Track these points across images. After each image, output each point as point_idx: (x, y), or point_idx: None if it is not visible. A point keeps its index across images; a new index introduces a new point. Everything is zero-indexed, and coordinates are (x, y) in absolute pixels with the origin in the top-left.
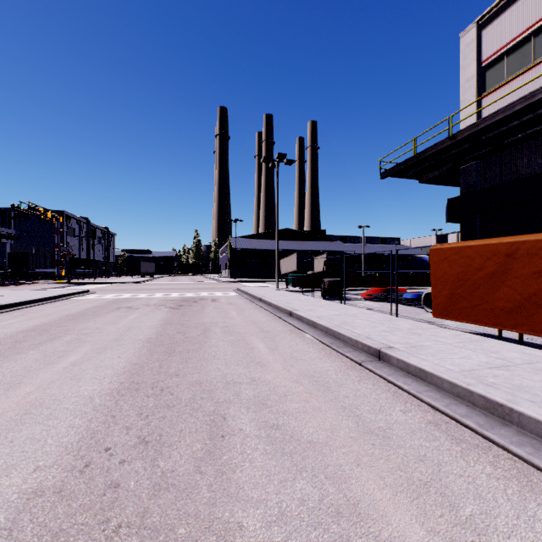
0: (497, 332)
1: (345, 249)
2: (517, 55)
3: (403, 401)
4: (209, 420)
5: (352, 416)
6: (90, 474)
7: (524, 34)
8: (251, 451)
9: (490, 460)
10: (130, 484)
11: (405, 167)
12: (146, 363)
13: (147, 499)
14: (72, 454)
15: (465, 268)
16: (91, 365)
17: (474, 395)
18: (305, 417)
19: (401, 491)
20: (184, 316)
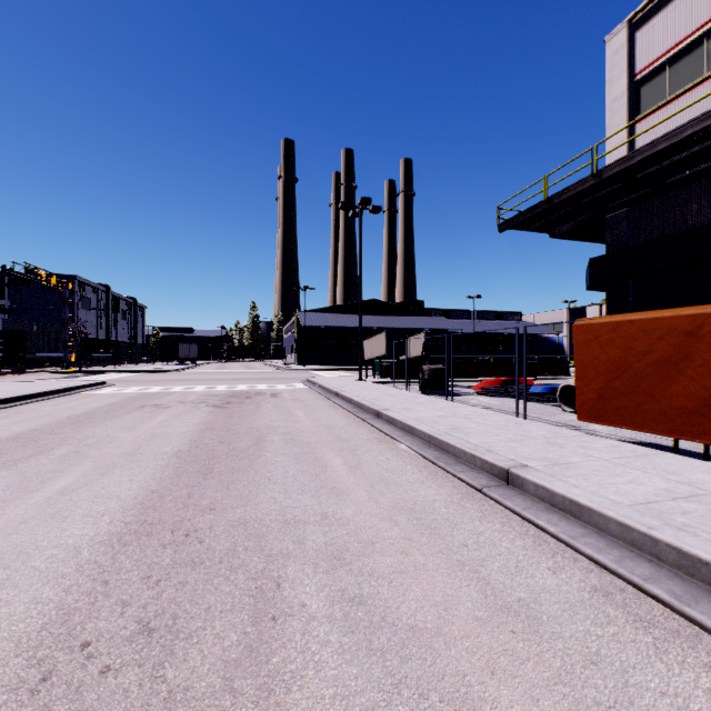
0: (667, 441)
1: (450, 327)
2: (684, 64)
3: (550, 553)
4: (254, 588)
5: (476, 579)
6: (46, 697)
7: (693, 36)
8: (317, 647)
9: (704, 661)
10: None
11: (532, 215)
12: (169, 490)
13: None
14: (25, 655)
15: (624, 352)
16: (88, 494)
17: (660, 544)
18: (403, 581)
19: None
20: (231, 418)
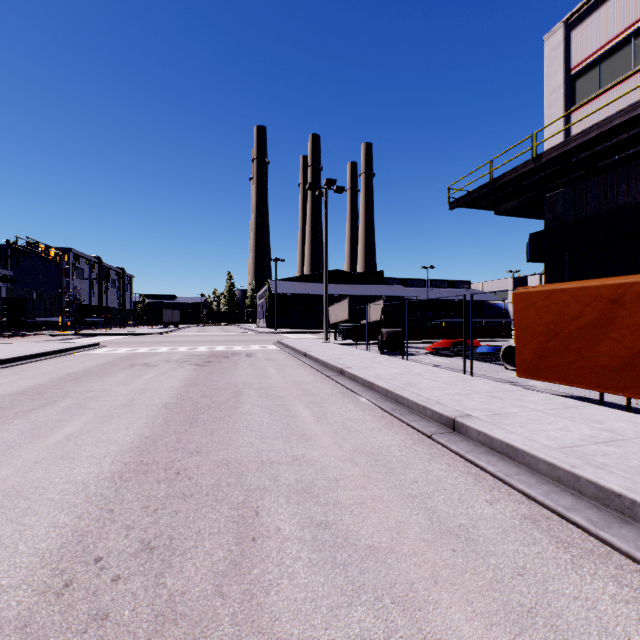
0: (595, 395)
1: (406, 294)
2: (614, 60)
3: (488, 488)
4: (237, 515)
5: (424, 509)
6: (69, 599)
7: (622, 35)
8: (291, 562)
9: (612, 573)
10: (124, 614)
11: (479, 195)
12: (161, 436)
13: (145, 638)
14: (49, 567)
15: (557, 317)
16: (91, 439)
17: (581, 480)
18: (362, 510)
19: (498, 623)
20: (211, 375)
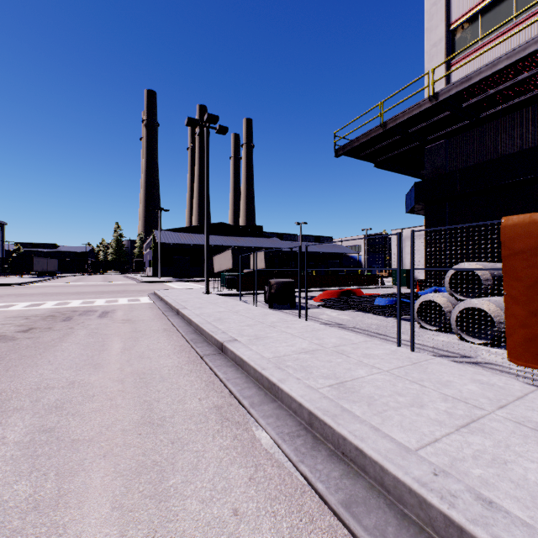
0: None
1: (283, 246)
2: (495, 14)
3: None
4: None
5: None
6: None
7: None
8: None
9: None
10: None
11: (367, 140)
12: None
13: None
14: None
15: None
16: None
17: None
18: None
19: None
20: None
